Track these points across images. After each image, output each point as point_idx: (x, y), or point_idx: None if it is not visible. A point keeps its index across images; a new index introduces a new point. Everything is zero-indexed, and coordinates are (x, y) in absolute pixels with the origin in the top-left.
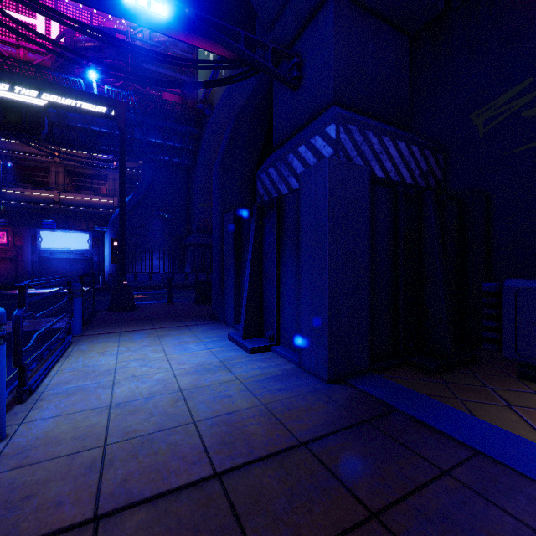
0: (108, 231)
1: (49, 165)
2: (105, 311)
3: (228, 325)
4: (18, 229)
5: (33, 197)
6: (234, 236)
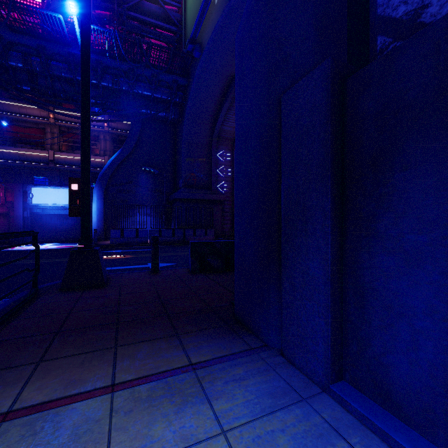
0: (96, 187)
1: (45, 126)
2: (55, 291)
3: (298, 368)
4: (9, 185)
5: (29, 156)
6: (332, 132)
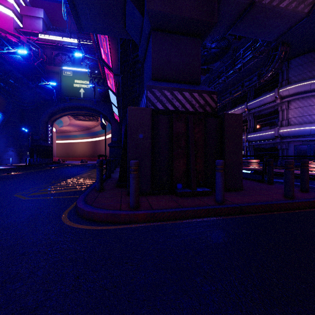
0: None
1: None
2: None
3: None
4: None
5: None
6: None
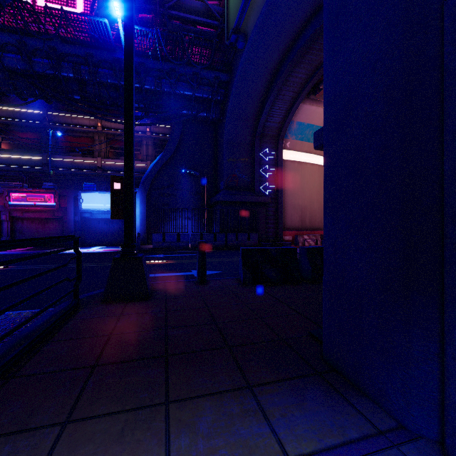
0: (139, 191)
1: (94, 135)
2: (97, 303)
3: None
4: (63, 191)
5: (80, 164)
6: None
